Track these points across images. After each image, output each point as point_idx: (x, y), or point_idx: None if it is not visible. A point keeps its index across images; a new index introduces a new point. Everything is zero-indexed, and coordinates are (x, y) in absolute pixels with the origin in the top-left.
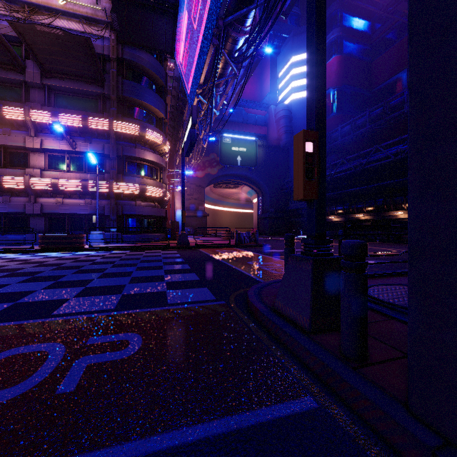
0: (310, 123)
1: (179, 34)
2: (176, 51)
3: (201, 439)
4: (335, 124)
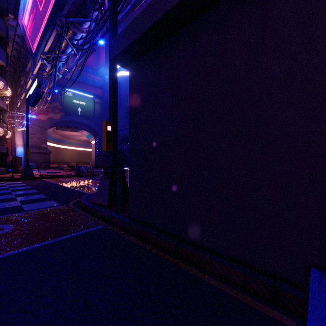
0: (110, 117)
1: (24, 5)
2: (19, 16)
3: (56, 241)
4: None
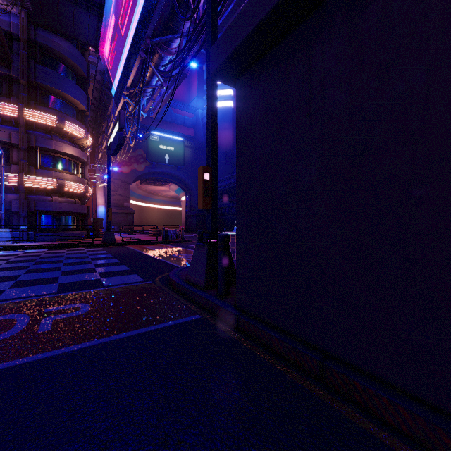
0: (208, 160)
1: (105, 33)
2: (100, 47)
3: (139, 333)
4: None
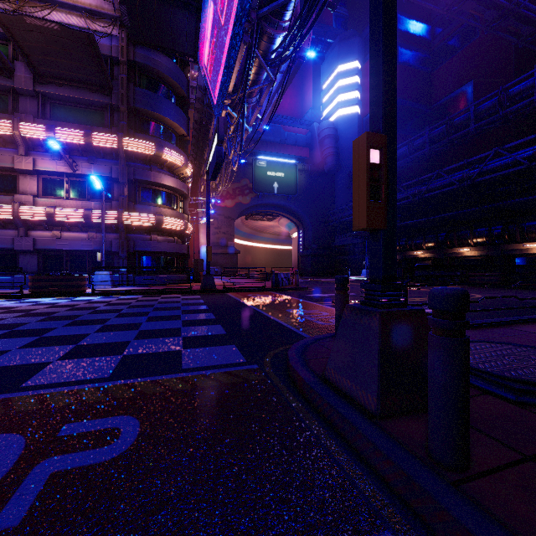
0: (375, 124)
1: (203, 32)
2: (199, 54)
3: None
4: None
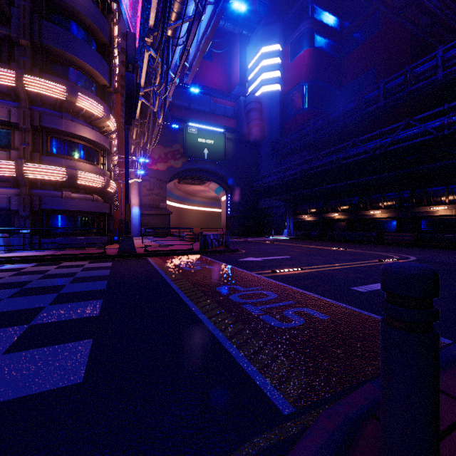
0: None
1: None
2: None
3: None
4: (307, 120)
